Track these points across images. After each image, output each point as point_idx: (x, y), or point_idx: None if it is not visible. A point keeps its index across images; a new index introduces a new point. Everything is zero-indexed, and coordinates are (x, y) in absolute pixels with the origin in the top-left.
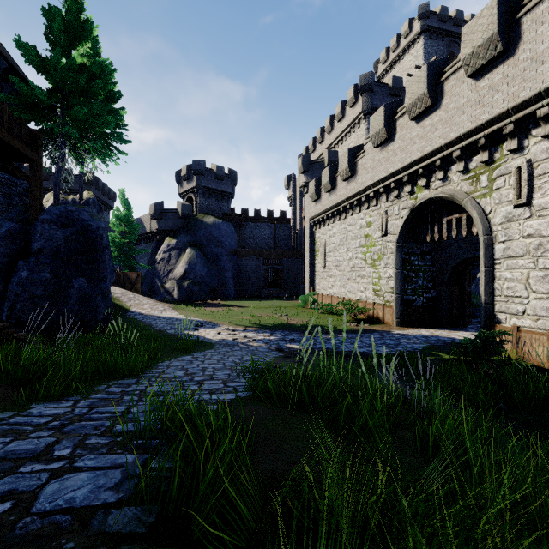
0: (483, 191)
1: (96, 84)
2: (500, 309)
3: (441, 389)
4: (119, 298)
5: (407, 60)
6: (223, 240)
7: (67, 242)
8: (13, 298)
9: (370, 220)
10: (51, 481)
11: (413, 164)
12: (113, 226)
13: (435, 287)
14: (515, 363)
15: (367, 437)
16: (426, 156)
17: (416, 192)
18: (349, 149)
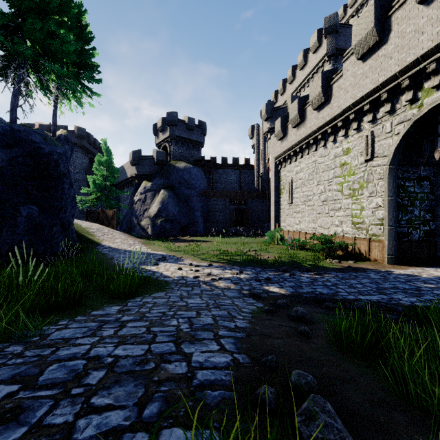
0: None
1: (53, 2)
2: None
3: None
4: (94, 232)
5: None
6: (193, 183)
7: (12, 164)
8: None
9: (348, 147)
10: None
11: (420, 60)
12: (95, 170)
13: (434, 219)
14: None
15: None
16: None
17: (421, 98)
18: (323, 73)
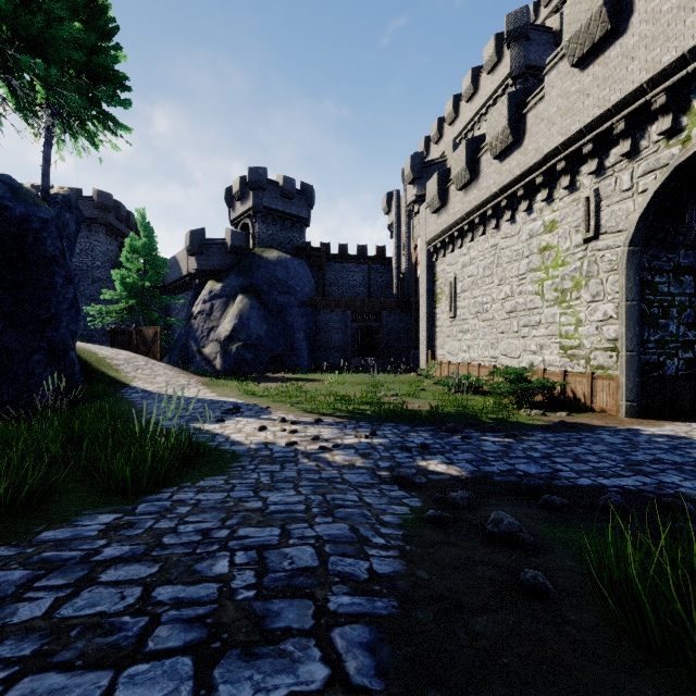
0: None
1: None
2: None
3: None
4: (119, 365)
5: None
6: (292, 284)
7: None
8: None
9: (552, 219)
10: None
11: (689, 57)
12: (126, 261)
13: None
14: None
15: None
16: None
17: (687, 127)
18: (510, 94)
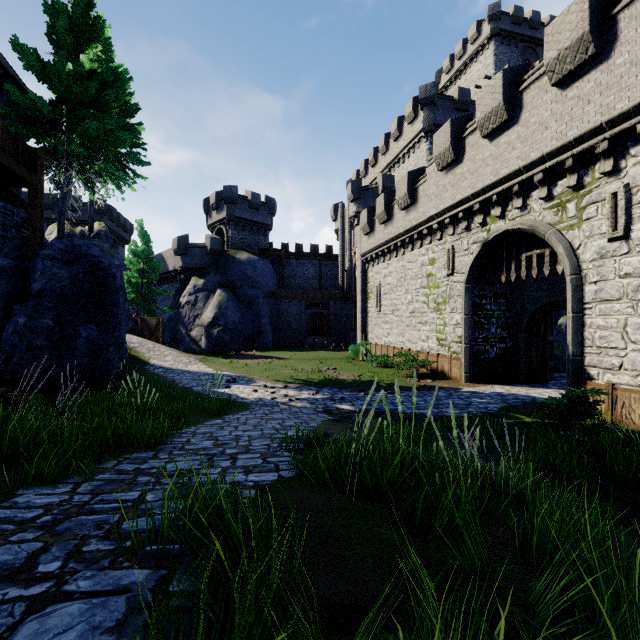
0: (570, 222)
1: (108, 94)
2: (591, 362)
3: (525, 460)
4: (136, 348)
5: (475, 69)
6: (259, 280)
7: (73, 282)
8: (8, 349)
9: (433, 257)
10: (28, 618)
11: (486, 190)
12: (129, 264)
13: (510, 336)
14: (614, 428)
15: (450, 534)
16: (502, 180)
17: (489, 223)
18: (408, 173)
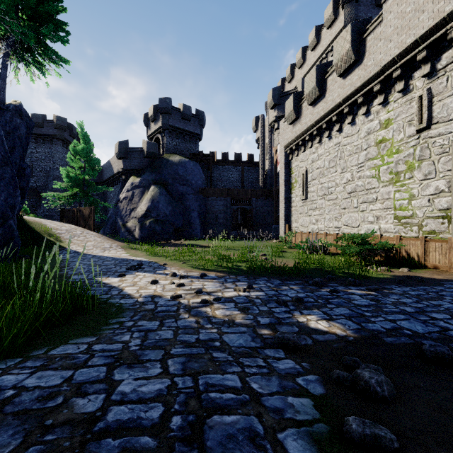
0: None
1: None
2: None
3: None
4: (61, 234)
5: None
6: (189, 179)
7: None
8: None
9: (388, 117)
10: None
11: None
12: (72, 161)
13: None
14: None
15: None
16: None
17: None
18: (353, 23)
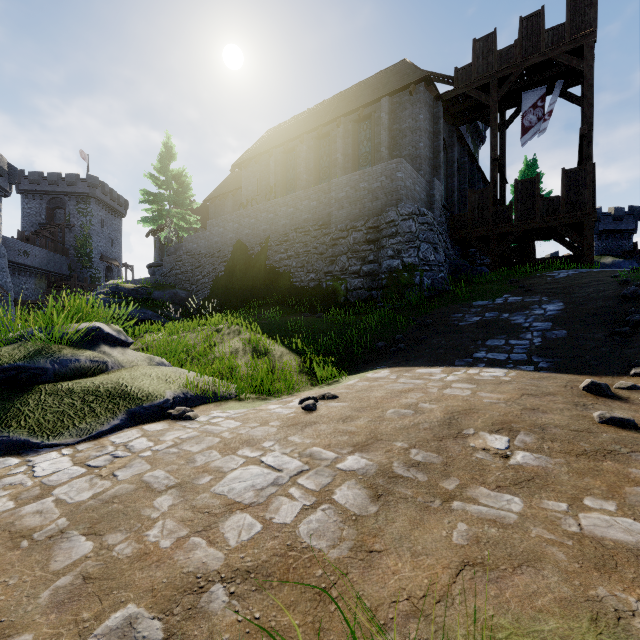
0: None
1: None
2: None
3: None
4: None
5: None
6: None
7: None
8: None
9: None
10: None
11: None
12: None
13: None
14: None
15: None
16: None
17: None
18: None
